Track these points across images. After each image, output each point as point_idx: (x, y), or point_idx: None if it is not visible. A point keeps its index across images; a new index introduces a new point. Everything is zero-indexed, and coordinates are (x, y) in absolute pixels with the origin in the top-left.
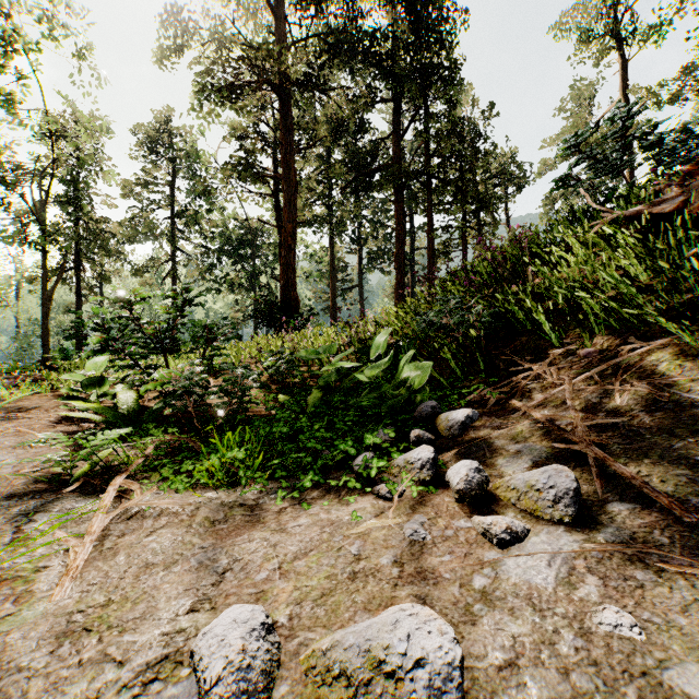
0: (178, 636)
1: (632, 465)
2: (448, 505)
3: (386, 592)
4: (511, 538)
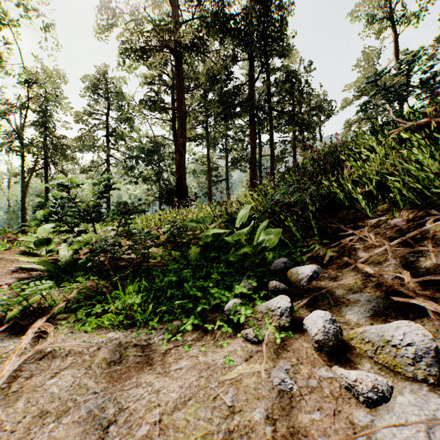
0: None
1: None
2: (307, 350)
3: None
4: (378, 398)
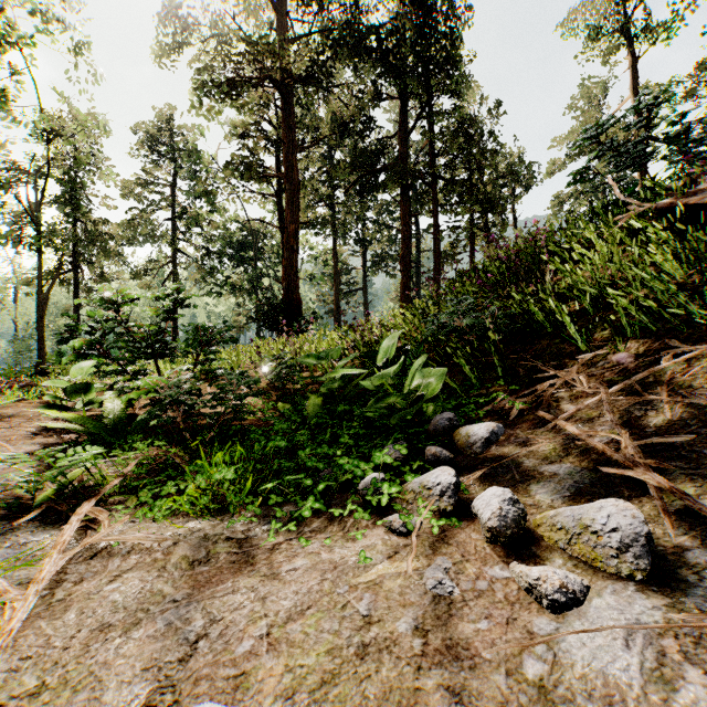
0: None
1: (706, 498)
2: (476, 544)
3: (406, 679)
4: (567, 600)
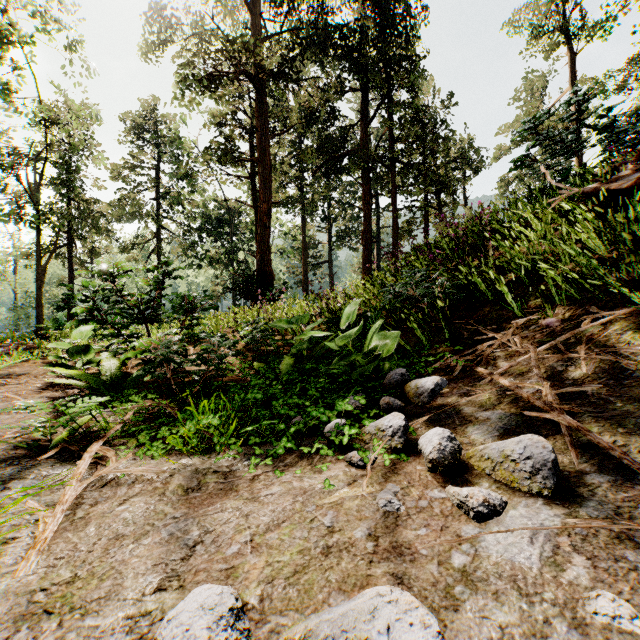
0: (143, 619)
1: (607, 435)
2: (420, 473)
3: (361, 569)
4: (489, 512)
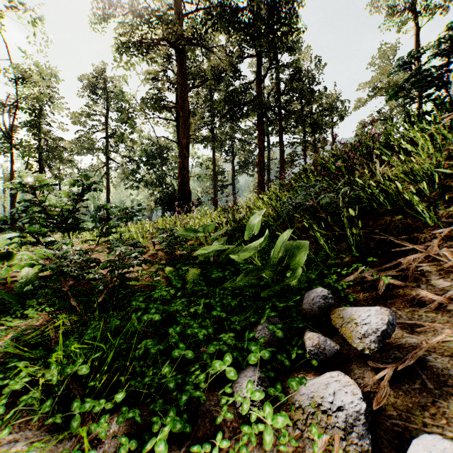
0: None
1: None
2: None
3: None
4: None
